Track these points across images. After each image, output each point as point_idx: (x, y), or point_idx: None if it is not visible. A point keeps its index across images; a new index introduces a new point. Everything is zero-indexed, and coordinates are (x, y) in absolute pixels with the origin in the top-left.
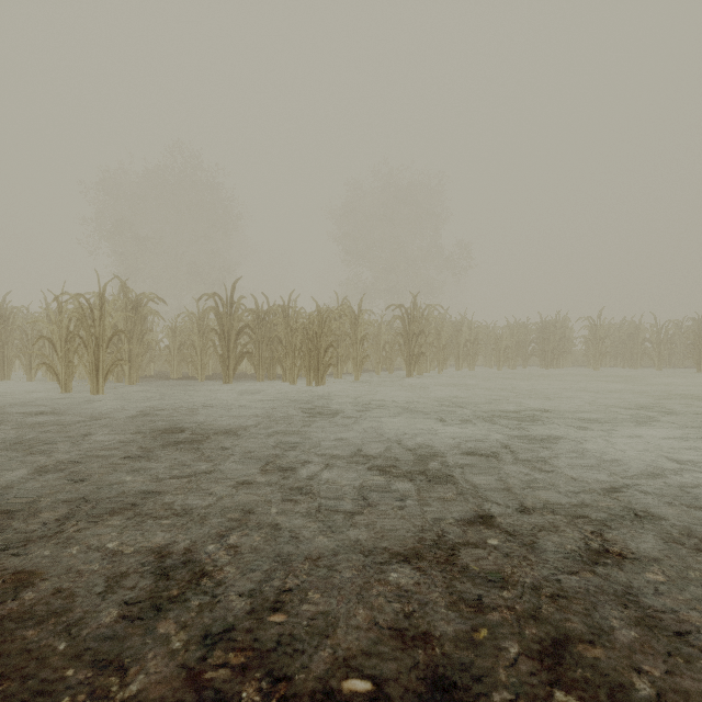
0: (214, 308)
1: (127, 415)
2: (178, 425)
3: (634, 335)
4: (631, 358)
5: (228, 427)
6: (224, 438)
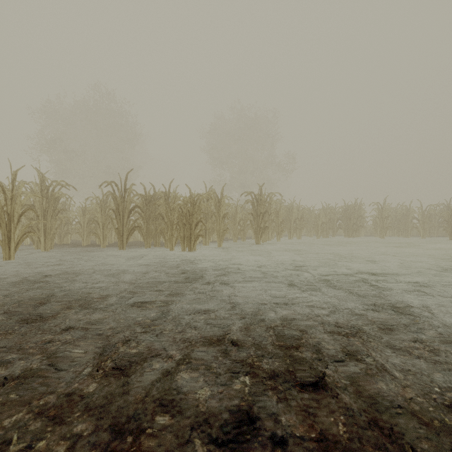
0: (111, 193)
1: (14, 281)
2: (51, 292)
3: (406, 214)
4: (404, 230)
5: (98, 295)
6: (85, 310)
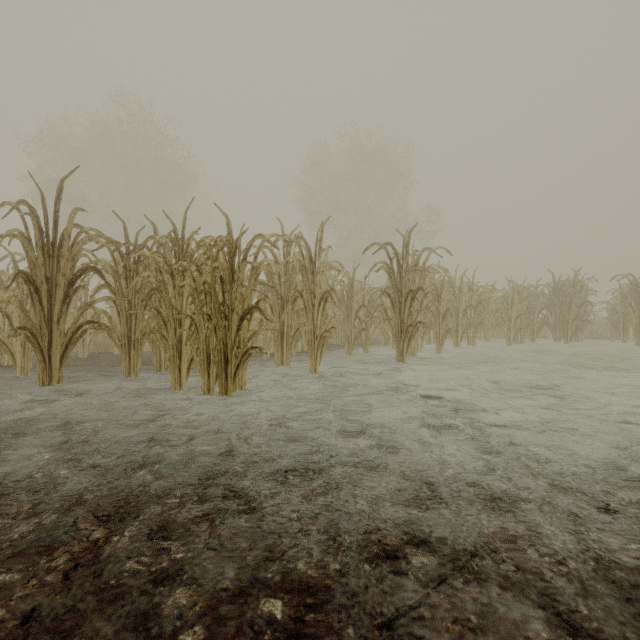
0: (20, 232)
1: None
2: None
3: None
4: None
5: None
6: None
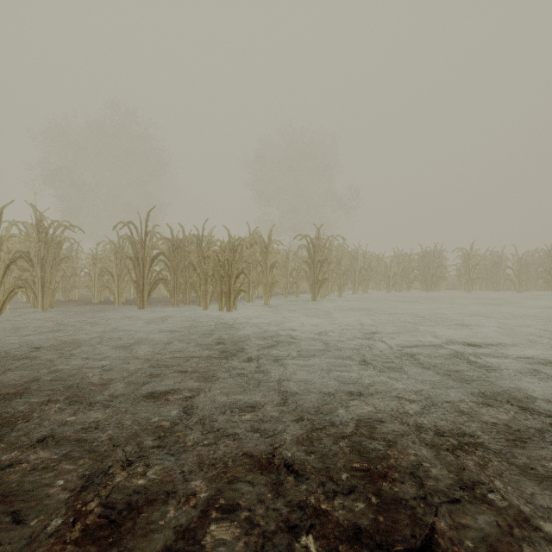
0: (129, 236)
1: None
2: (36, 375)
3: (498, 263)
4: (494, 282)
5: (100, 378)
6: (77, 405)
